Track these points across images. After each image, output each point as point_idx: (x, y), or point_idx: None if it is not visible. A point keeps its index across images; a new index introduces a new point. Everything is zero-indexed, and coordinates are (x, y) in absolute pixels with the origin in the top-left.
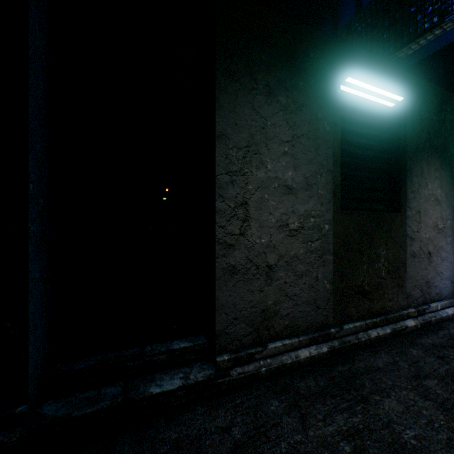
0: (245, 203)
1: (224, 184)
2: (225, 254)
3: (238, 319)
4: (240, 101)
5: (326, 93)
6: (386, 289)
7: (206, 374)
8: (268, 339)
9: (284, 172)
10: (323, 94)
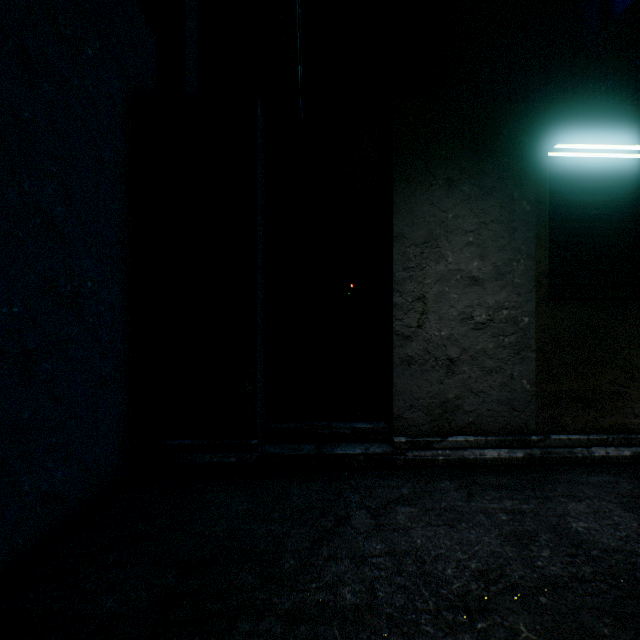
0: (422, 297)
1: (401, 281)
2: (403, 345)
3: (416, 407)
4: (417, 201)
5: (525, 169)
6: (629, 401)
7: (383, 450)
8: (448, 432)
9: (468, 263)
10: (521, 171)
